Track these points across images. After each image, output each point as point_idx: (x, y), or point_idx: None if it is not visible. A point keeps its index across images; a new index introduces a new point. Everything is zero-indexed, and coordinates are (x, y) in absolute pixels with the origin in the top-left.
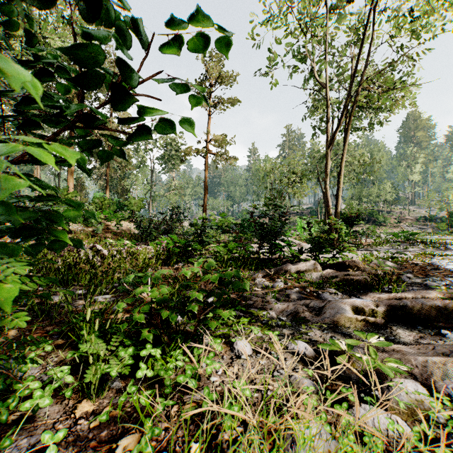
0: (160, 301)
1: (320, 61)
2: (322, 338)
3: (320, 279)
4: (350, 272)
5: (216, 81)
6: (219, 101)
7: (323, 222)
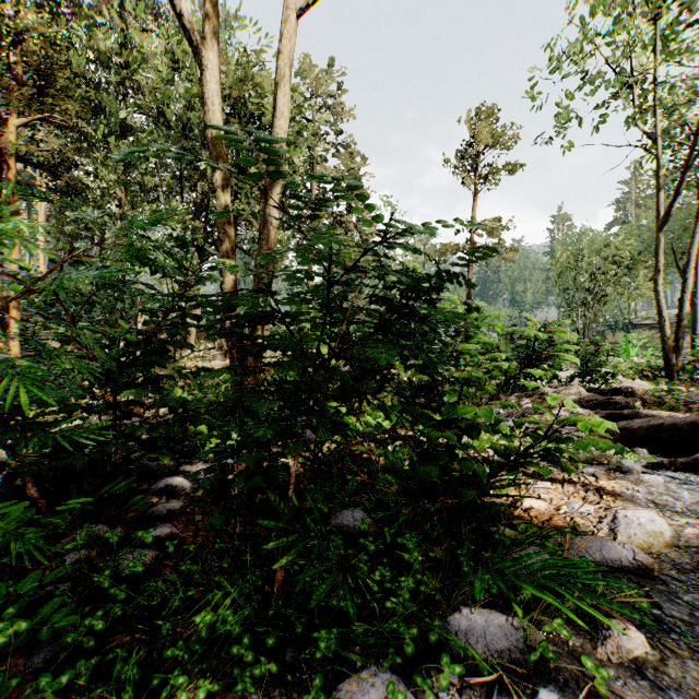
0: (422, 389)
1: (632, 115)
2: (533, 426)
3: (578, 403)
4: (614, 396)
5: (485, 146)
6: (488, 172)
7: (593, 344)
